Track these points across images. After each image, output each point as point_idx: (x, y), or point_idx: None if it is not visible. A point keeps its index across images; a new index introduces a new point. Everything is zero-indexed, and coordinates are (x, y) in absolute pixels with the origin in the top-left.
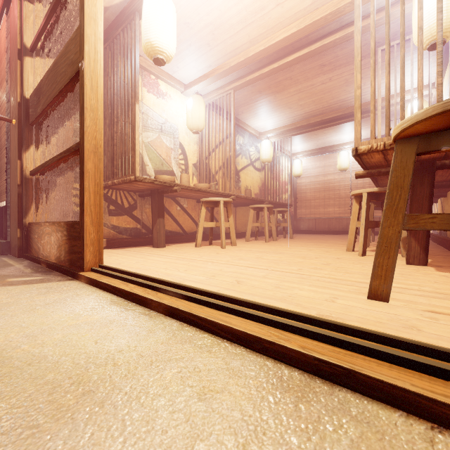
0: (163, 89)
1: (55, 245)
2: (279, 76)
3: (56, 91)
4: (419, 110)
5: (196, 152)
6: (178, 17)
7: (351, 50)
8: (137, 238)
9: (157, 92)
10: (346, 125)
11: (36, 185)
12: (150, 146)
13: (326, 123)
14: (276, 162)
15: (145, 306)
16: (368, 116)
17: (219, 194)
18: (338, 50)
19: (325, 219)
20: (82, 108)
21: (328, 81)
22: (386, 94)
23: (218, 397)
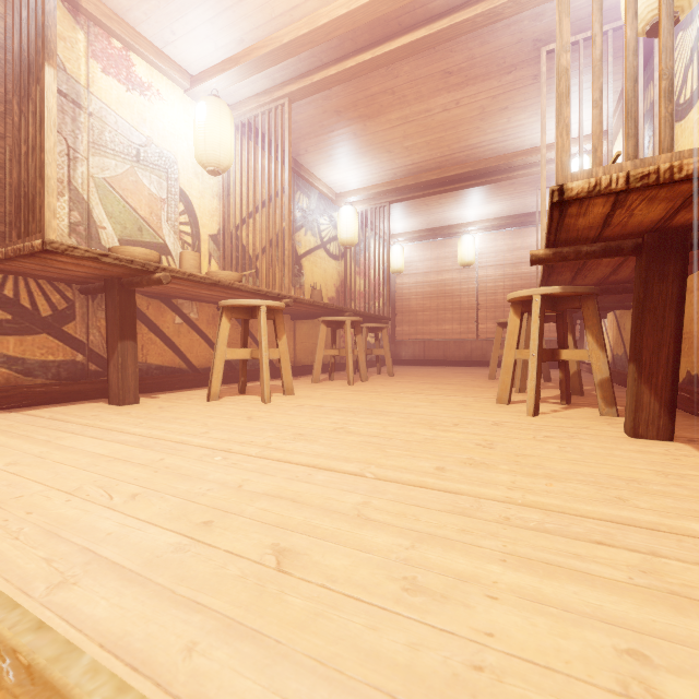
0: (142, 75)
1: None
2: (373, 84)
3: None
4: None
5: (217, 213)
6: None
7: (497, 48)
8: (74, 383)
9: (128, 78)
10: (474, 192)
11: None
12: (111, 188)
13: (445, 185)
14: (365, 245)
15: None
16: (508, 178)
17: (261, 294)
18: (475, 46)
19: (439, 341)
20: None
21: (453, 107)
22: (629, 64)
23: None
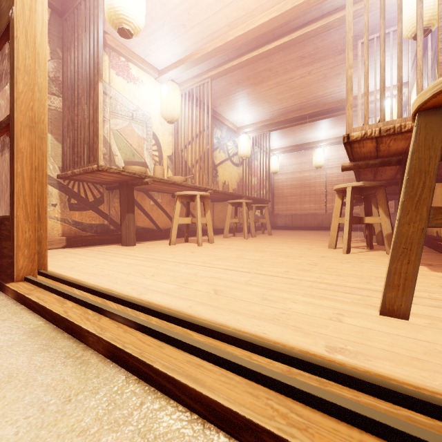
0: (134, 73)
1: None
2: (258, 66)
3: None
4: (418, 92)
5: (171, 143)
6: None
7: (331, 42)
8: (104, 235)
9: (128, 76)
10: (323, 122)
11: None
12: (120, 134)
13: (303, 119)
14: (254, 157)
15: (79, 339)
16: (343, 113)
17: (196, 188)
18: (318, 42)
19: (301, 215)
20: (12, 68)
21: (306, 75)
22: (381, 74)
23: None
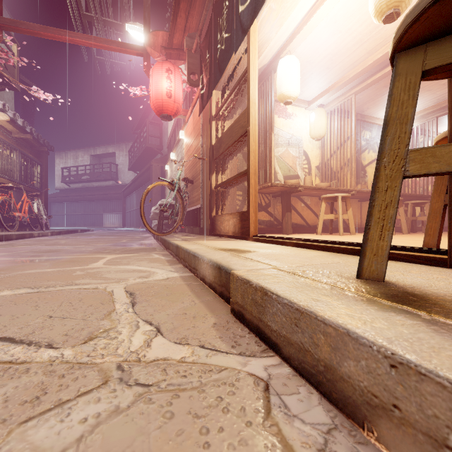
0: (290, 111)
1: (232, 226)
2: None
3: (232, 141)
4: None
5: (318, 155)
6: (301, 60)
7: None
8: (271, 227)
9: (285, 115)
10: None
11: (217, 194)
12: (280, 158)
13: None
14: None
15: (284, 245)
16: None
17: (339, 190)
18: None
19: None
20: (249, 152)
21: None
22: None
23: (311, 254)
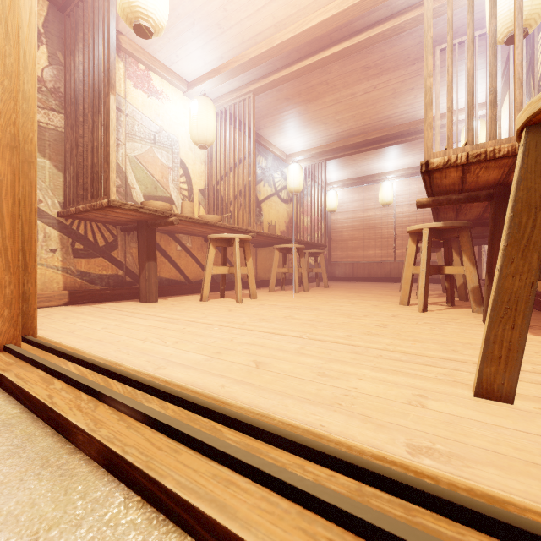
0: (157, 85)
1: None
2: (312, 78)
3: None
4: (517, 107)
5: (204, 174)
6: None
7: (403, 49)
8: (118, 288)
9: (149, 88)
10: (391, 149)
11: None
12: (138, 162)
13: (368, 145)
14: (307, 192)
15: (66, 437)
16: (417, 138)
17: (234, 229)
18: (387, 48)
19: (364, 263)
20: None
21: (372, 90)
22: (469, 84)
23: None
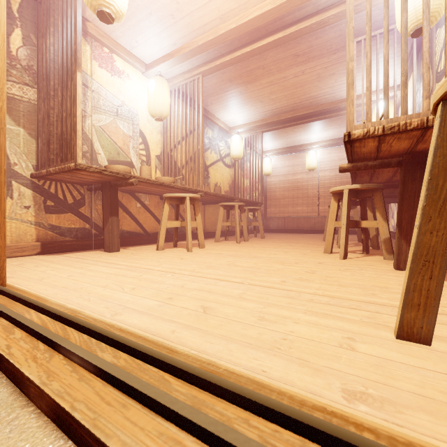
0: (119, 66)
1: None
2: (251, 63)
3: None
4: (425, 87)
5: (160, 142)
6: None
7: (326, 40)
8: (85, 240)
9: (112, 68)
10: (316, 124)
11: None
12: (103, 131)
13: (297, 120)
14: (247, 158)
15: (20, 388)
16: (337, 115)
17: (186, 189)
18: (313, 40)
19: (294, 217)
20: None
21: (300, 75)
22: (385, 68)
23: None
